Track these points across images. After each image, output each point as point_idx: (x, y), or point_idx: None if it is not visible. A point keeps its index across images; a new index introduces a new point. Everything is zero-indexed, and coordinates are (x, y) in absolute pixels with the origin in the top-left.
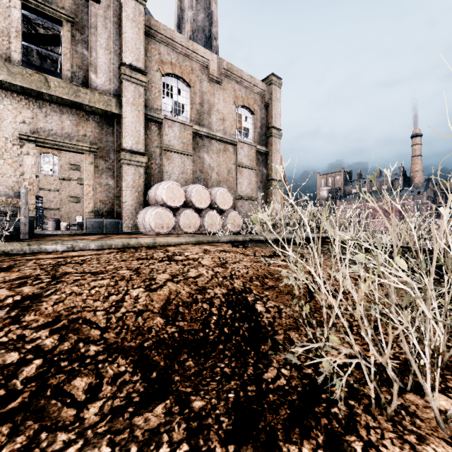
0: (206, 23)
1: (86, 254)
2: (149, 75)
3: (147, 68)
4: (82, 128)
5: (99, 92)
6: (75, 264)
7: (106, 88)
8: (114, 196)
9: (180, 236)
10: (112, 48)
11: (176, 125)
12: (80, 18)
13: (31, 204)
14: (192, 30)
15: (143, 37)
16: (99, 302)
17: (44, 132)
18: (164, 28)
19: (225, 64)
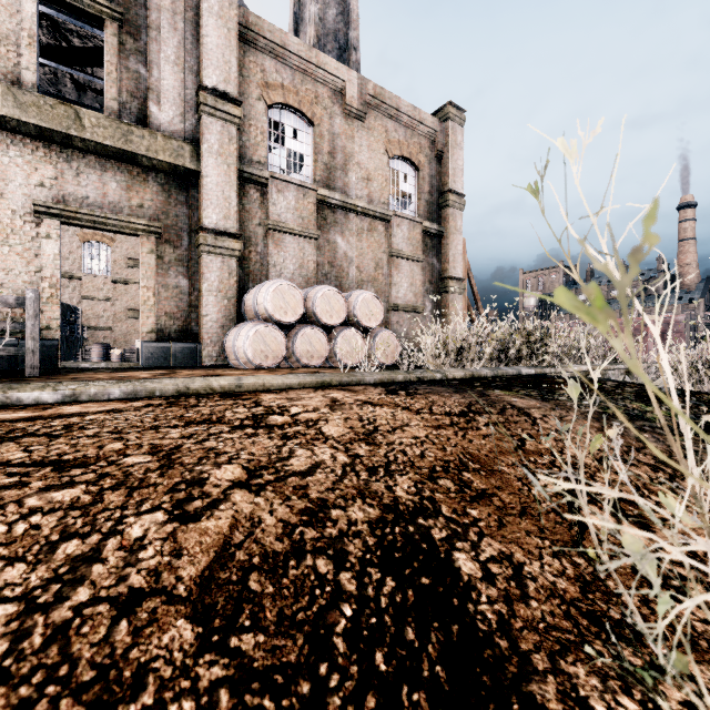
0: (340, 24)
1: (92, 411)
2: (246, 106)
3: (242, 96)
4: (136, 194)
5: (165, 134)
6: (40, 438)
7: (176, 128)
8: (189, 306)
9: (294, 371)
10: (185, 62)
11: (290, 188)
12: (134, 14)
13: (53, 319)
14: (317, 36)
15: (235, 42)
16: (19, 567)
17: (75, 201)
18: (270, 29)
19: (371, 87)
